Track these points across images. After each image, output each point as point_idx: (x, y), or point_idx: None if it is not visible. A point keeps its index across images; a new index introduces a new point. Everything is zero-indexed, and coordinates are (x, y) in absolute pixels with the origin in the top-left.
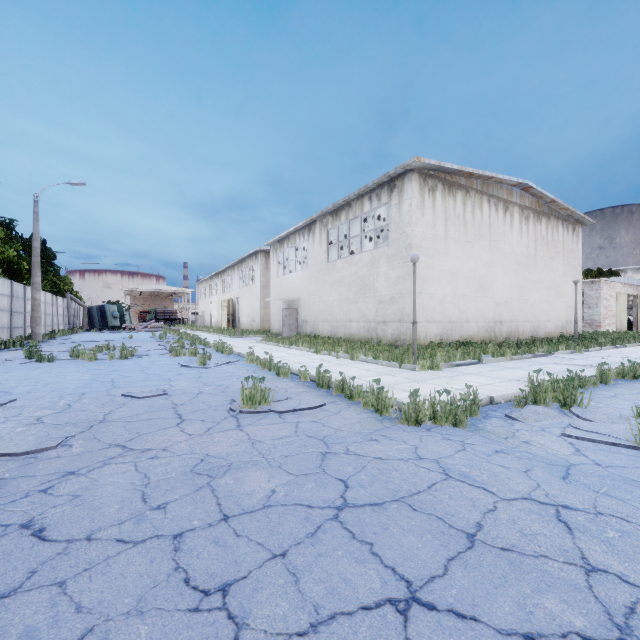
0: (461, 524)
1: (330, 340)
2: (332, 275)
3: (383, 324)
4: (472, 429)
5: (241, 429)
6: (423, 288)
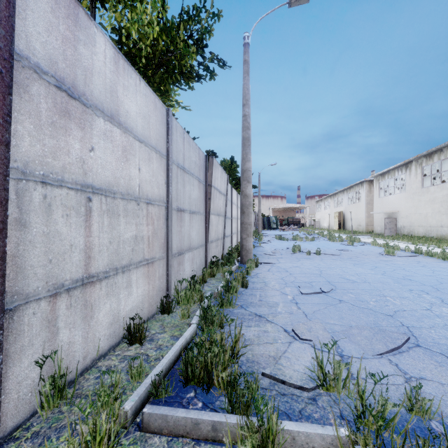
0: None
1: (424, 238)
2: (426, 196)
3: None
4: None
5: (388, 258)
6: None
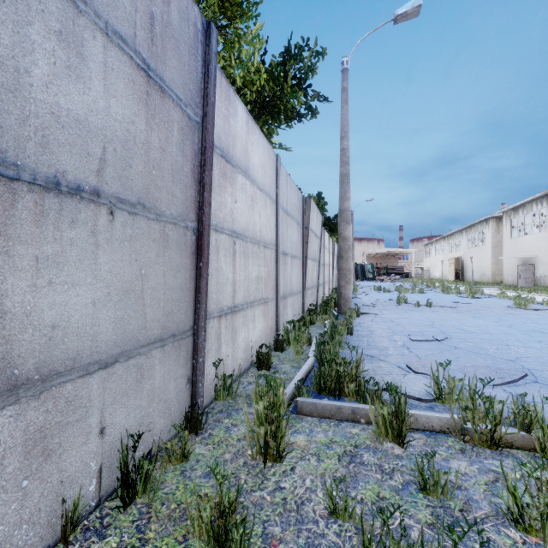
0: None
1: None
2: None
3: None
4: None
5: (518, 311)
6: None
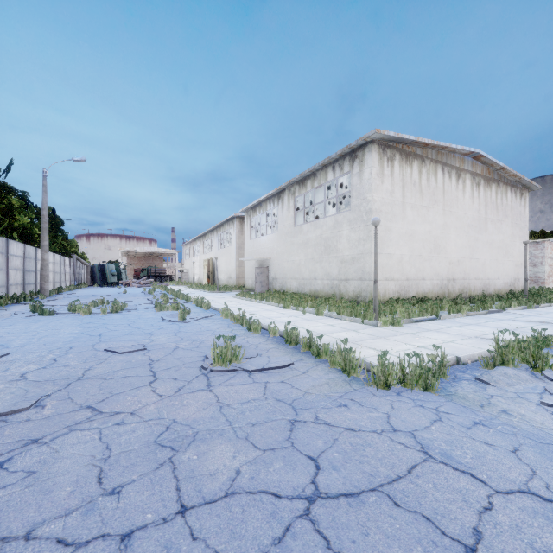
0: (455, 530)
1: (297, 296)
2: (299, 237)
3: (345, 281)
4: (444, 394)
5: (210, 390)
6: (382, 249)
